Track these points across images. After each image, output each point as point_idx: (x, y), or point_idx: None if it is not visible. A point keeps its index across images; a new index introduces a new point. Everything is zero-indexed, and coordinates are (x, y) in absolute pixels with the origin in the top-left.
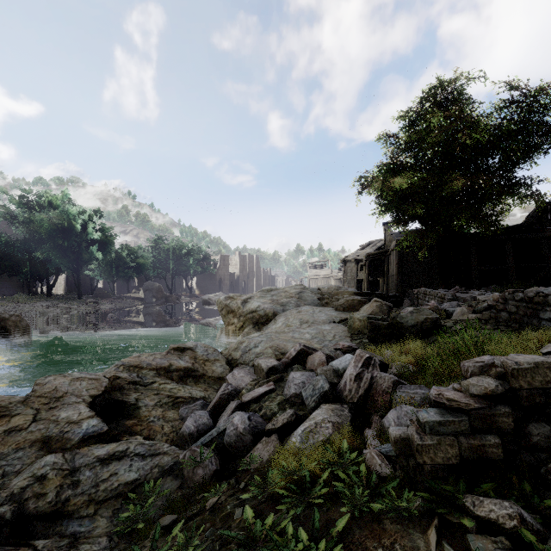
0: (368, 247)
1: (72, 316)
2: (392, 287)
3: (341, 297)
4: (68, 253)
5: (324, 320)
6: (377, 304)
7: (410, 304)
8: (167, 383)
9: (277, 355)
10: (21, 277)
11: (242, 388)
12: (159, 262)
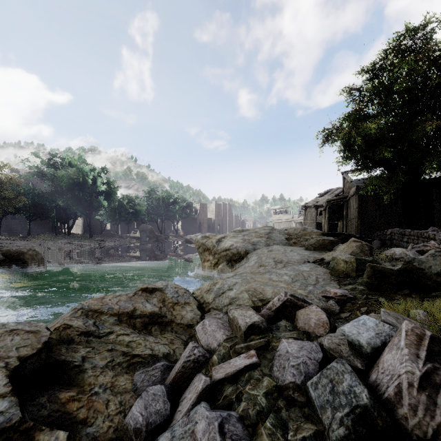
0: (327, 194)
1: (83, 251)
2: (351, 229)
3: (309, 237)
4: (82, 202)
5: (298, 260)
6: (357, 244)
7: (380, 244)
8: (126, 334)
9: (255, 302)
10: (50, 221)
11: (213, 349)
12: (152, 209)
